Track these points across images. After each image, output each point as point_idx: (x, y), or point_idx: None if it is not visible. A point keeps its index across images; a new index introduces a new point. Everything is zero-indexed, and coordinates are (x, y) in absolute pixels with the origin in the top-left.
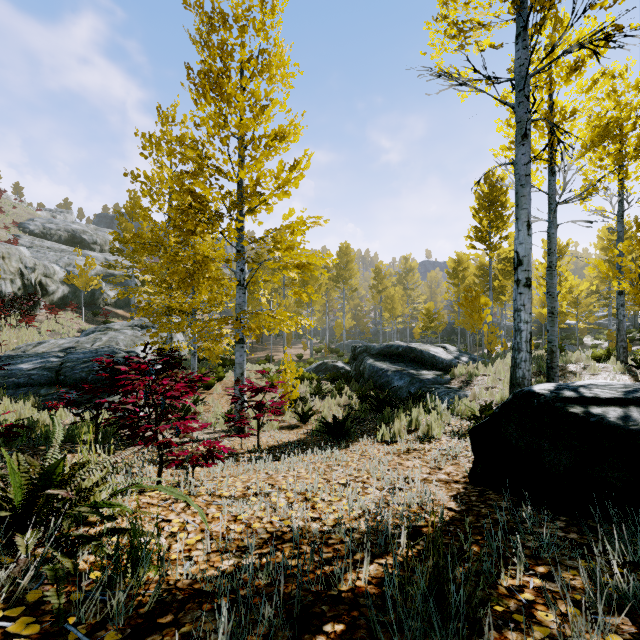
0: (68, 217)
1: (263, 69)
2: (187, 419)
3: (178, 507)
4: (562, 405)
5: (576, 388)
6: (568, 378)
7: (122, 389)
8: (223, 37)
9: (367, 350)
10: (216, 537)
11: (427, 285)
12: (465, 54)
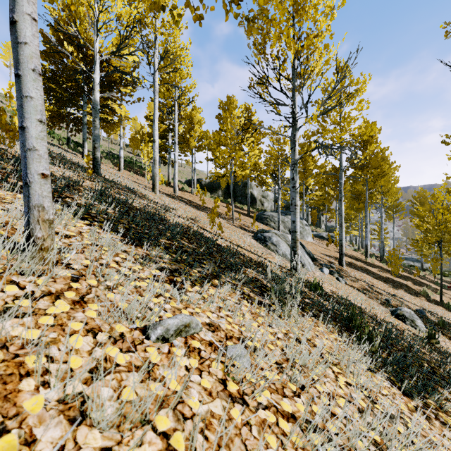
0: None
1: None
2: None
3: None
4: None
5: None
6: None
7: None
8: None
9: None
10: None
11: None
12: None
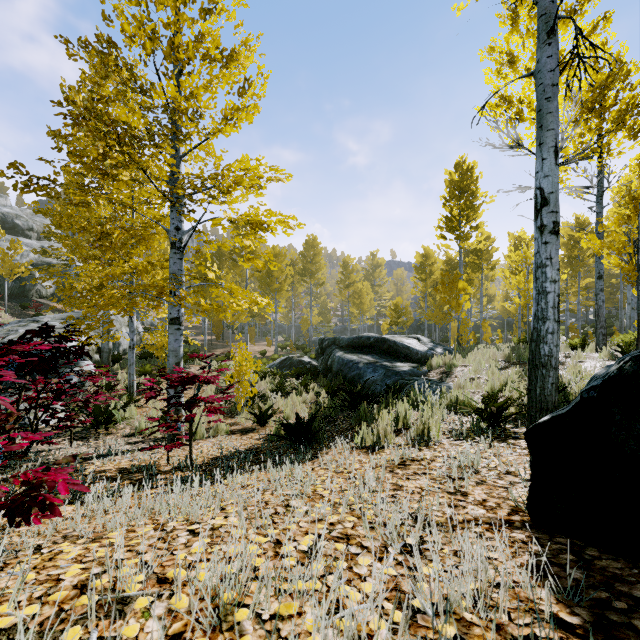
0: (1, 202)
1: None
2: None
3: None
4: None
5: None
6: None
7: None
8: None
9: (336, 342)
10: None
11: (393, 283)
12: None
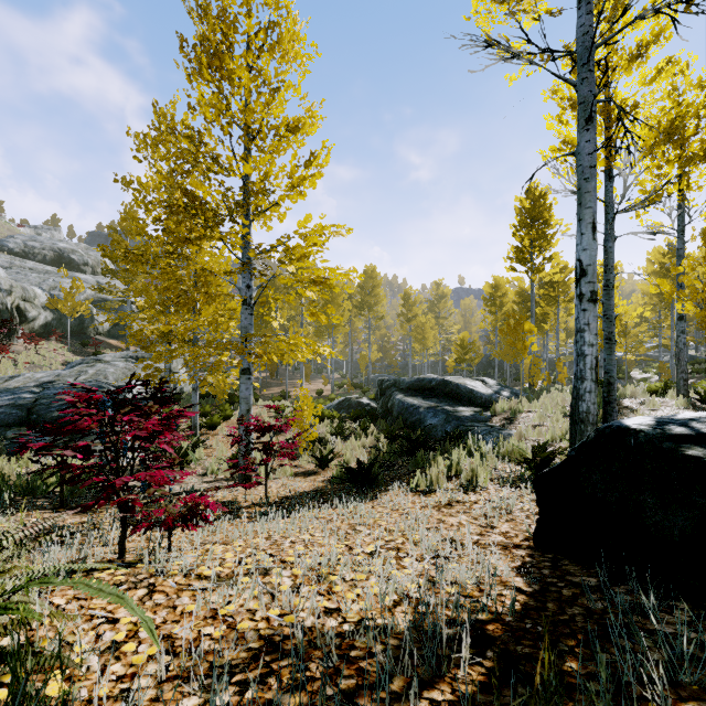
0: (55, 235)
1: (273, 45)
2: (159, 468)
3: (135, 596)
4: (673, 445)
5: (685, 422)
6: (625, 414)
7: (65, 428)
8: (224, 4)
9: (396, 384)
10: (181, 649)
11: (461, 314)
12: (517, 20)
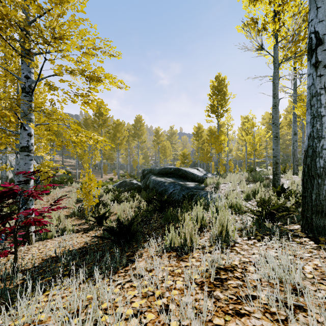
0: None
1: None
2: None
3: None
4: None
5: None
6: None
7: None
8: None
9: (151, 171)
10: None
11: (181, 143)
12: None
